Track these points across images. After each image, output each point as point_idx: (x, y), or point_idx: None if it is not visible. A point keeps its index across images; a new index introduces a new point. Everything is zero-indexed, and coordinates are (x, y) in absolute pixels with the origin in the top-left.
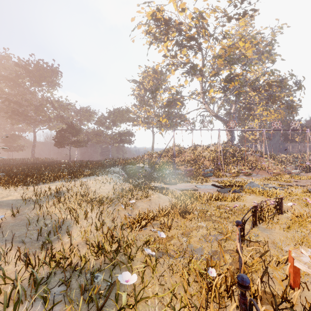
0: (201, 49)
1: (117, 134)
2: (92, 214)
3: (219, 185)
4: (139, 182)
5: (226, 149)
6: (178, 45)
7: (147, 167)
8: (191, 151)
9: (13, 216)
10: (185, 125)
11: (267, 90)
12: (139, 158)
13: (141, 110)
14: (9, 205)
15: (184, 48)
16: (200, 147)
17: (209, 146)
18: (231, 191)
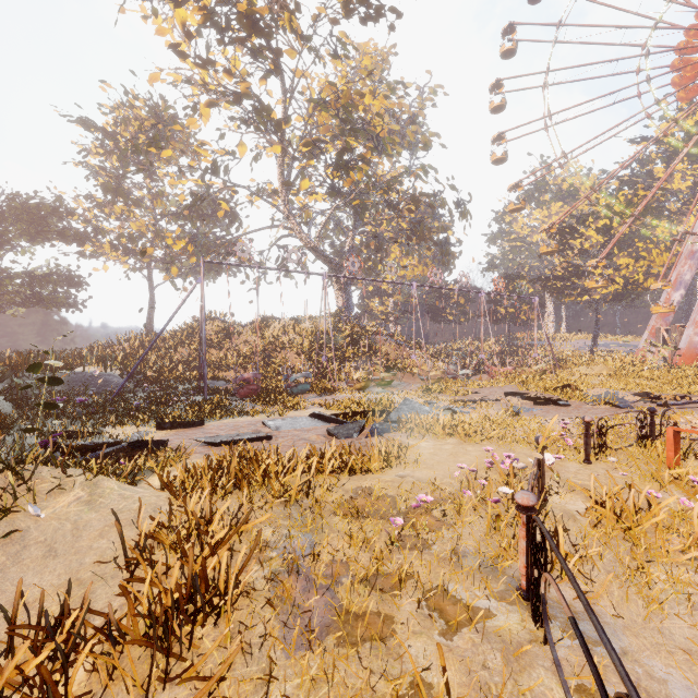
0: (281, 71)
1: (20, 277)
2: None
3: (333, 416)
4: (48, 429)
5: (337, 327)
6: (217, 25)
7: (115, 376)
8: (256, 332)
9: None
10: (237, 251)
11: (413, 210)
12: (97, 351)
13: (109, 212)
14: None
15: (235, 49)
16: (278, 323)
17: (299, 319)
18: (375, 432)
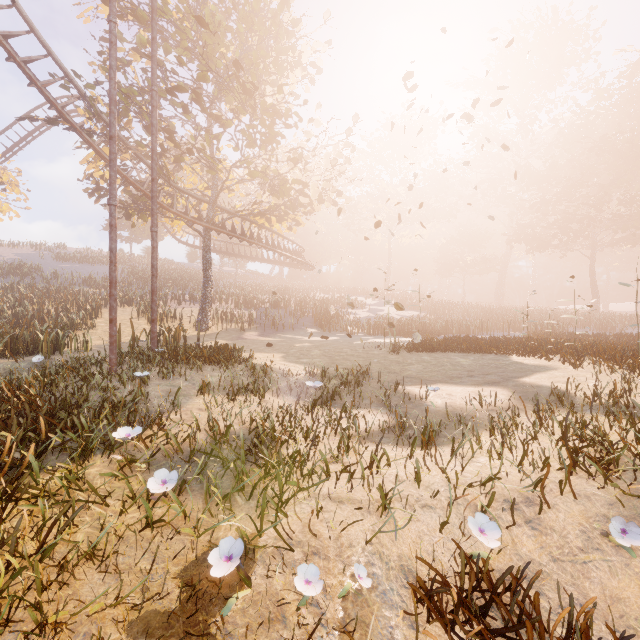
0: None
1: None
2: (491, 462)
3: None
4: None
5: None
6: None
7: None
8: None
9: (482, 405)
10: None
11: None
12: None
13: None
14: (528, 394)
15: None
16: None
17: None
18: None
